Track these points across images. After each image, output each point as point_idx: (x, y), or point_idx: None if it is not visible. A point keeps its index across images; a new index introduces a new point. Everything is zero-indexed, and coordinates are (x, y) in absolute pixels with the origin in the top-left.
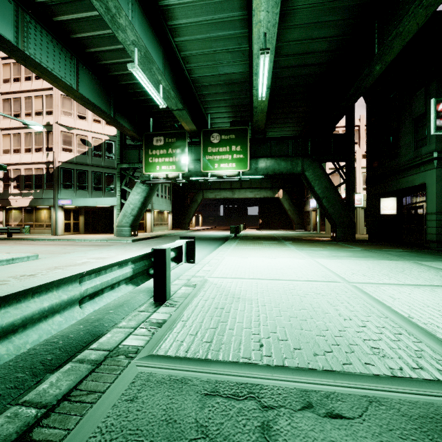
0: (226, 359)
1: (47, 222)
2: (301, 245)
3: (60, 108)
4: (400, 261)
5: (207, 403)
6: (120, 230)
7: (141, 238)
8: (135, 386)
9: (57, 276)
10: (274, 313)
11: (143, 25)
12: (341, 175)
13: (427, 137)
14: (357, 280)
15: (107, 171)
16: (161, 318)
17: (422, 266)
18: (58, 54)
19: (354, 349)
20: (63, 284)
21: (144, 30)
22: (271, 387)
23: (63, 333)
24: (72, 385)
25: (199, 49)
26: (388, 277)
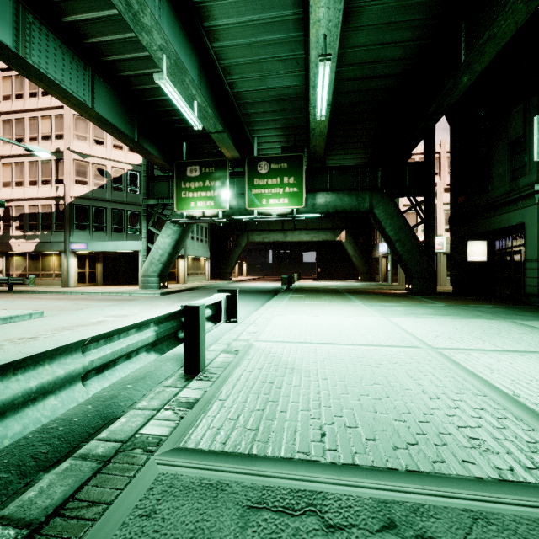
0: (276, 454)
1: (56, 270)
2: (369, 300)
3: (72, 130)
4: (494, 320)
5: (251, 521)
6: (146, 281)
7: (172, 291)
8: (154, 494)
9: (64, 339)
10: (339, 389)
11: (173, 27)
12: (418, 213)
13: (526, 166)
14: (442, 345)
15: (130, 208)
16: (193, 396)
17: (522, 326)
18: (68, 63)
19: (446, 440)
20: (59, 354)
21: (175, 33)
22: (337, 495)
23: (65, 415)
24: (68, 492)
25: (243, 57)
26: (481, 341)
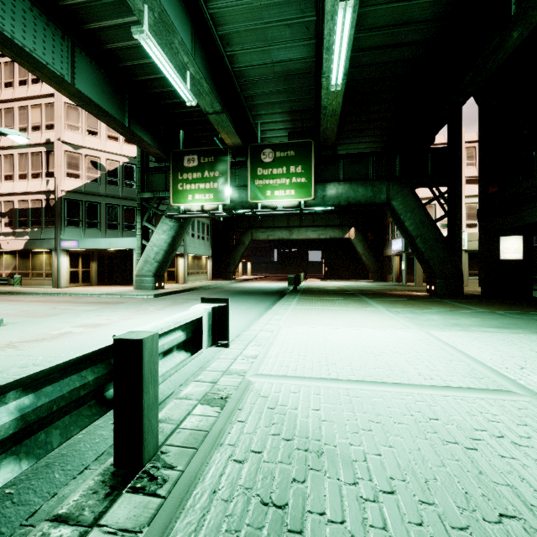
0: None
1: (47, 270)
2: (391, 304)
3: (63, 120)
4: None
5: None
6: (140, 281)
7: (168, 292)
8: None
9: None
10: None
11: None
12: (442, 206)
13: None
14: None
15: (126, 204)
16: None
17: None
18: (41, 29)
19: None
20: None
21: None
22: None
23: None
24: None
25: (243, 21)
26: None
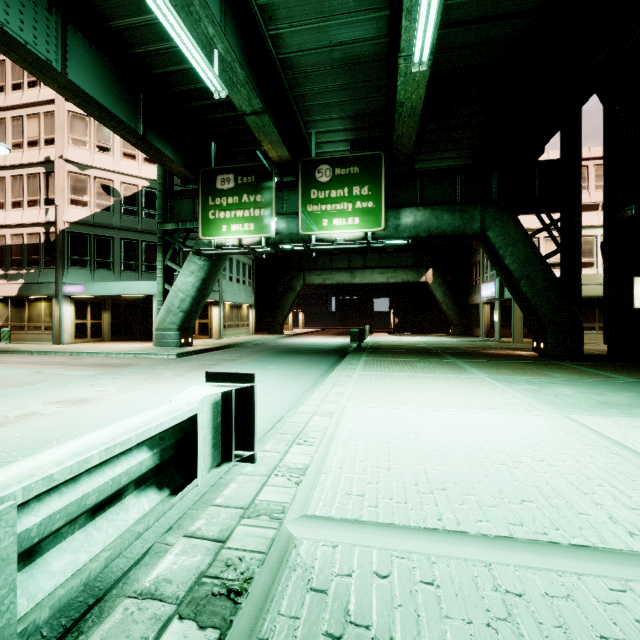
0: None
1: (46, 321)
2: (494, 368)
3: (67, 133)
4: None
5: None
6: (162, 336)
7: (196, 350)
8: None
9: None
10: None
11: None
12: (553, 237)
13: None
14: None
15: (146, 239)
16: None
17: None
18: None
19: None
20: None
21: None
22: None
23: None
24: None
25: None
26: None
